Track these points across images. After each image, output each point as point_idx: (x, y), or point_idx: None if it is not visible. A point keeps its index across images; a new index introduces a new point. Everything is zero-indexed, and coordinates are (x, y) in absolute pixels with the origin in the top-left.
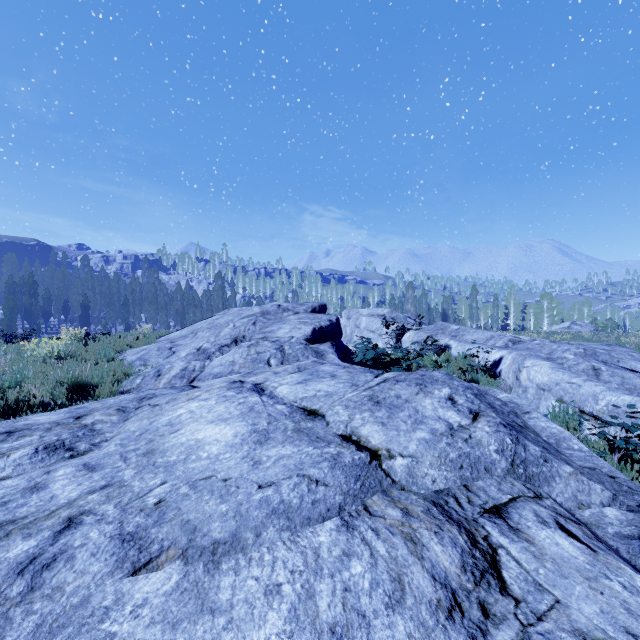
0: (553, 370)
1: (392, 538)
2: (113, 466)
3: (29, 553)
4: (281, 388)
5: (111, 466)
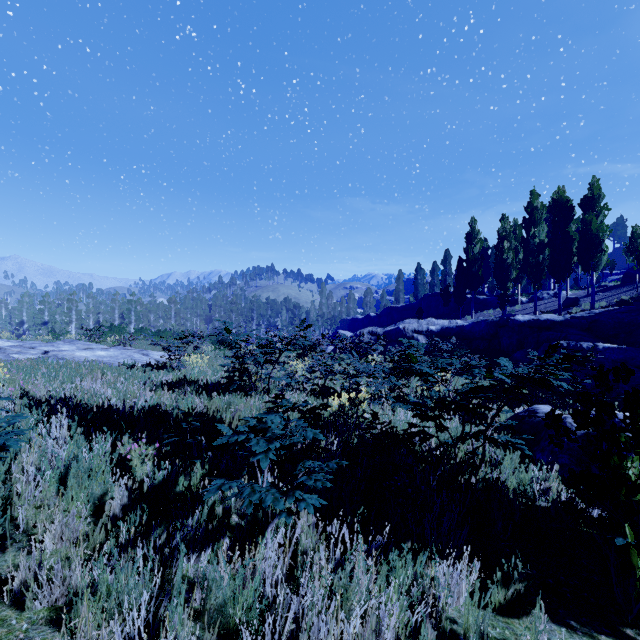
0: (14, 343)
1: (128, 352)
2: (117, 358)
3: (141, 360)
4: (63, 349)
5: (117, 358)
